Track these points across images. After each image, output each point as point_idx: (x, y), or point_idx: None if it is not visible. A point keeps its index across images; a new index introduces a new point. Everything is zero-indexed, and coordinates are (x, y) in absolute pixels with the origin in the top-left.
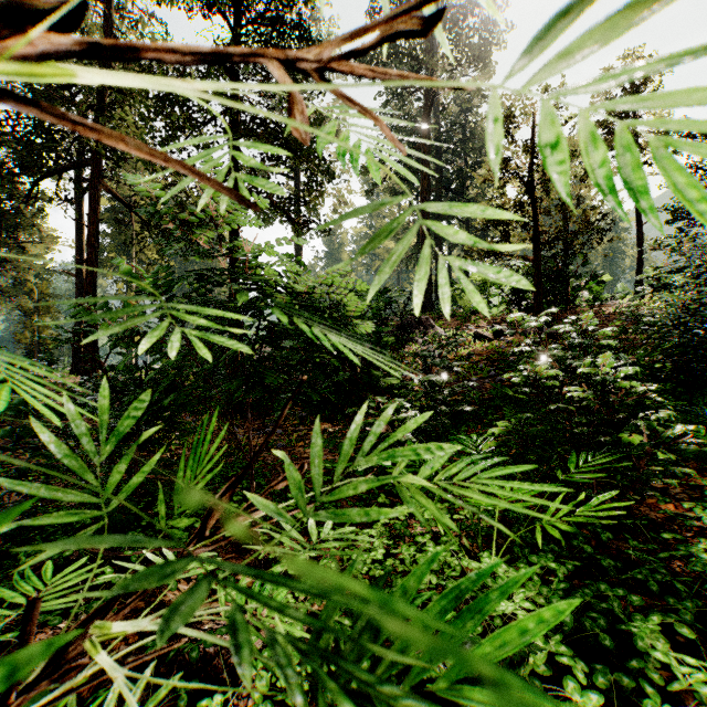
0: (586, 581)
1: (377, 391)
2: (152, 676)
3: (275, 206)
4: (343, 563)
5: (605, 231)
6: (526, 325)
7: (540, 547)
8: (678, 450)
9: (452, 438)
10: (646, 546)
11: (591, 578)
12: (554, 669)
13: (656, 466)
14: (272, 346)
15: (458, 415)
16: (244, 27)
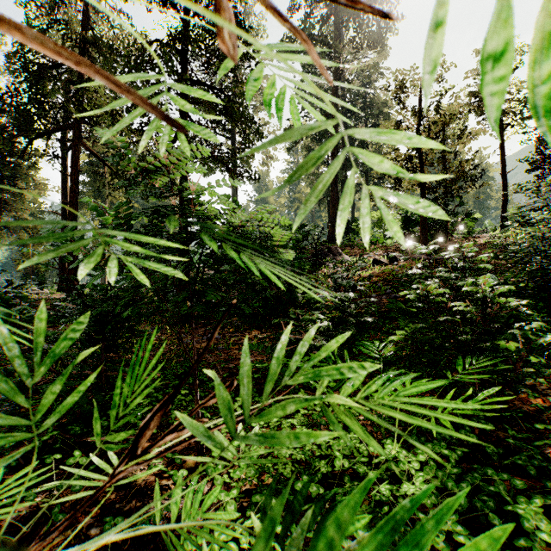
0: (473, 466)
1: (296, 305)
2: (110, 546)
3: (216, 158)
4: (270, 447)
5: (477, 178)
6: (418, 252)
7: (435, 436)
8: (550, 355)
9: (358, 343)
10: (524, 436)
11: (476, 461)
12: (449, 544)
13: (524, 367)
14: (212, 269)
15: (362, 325)
16: (192, 17)
